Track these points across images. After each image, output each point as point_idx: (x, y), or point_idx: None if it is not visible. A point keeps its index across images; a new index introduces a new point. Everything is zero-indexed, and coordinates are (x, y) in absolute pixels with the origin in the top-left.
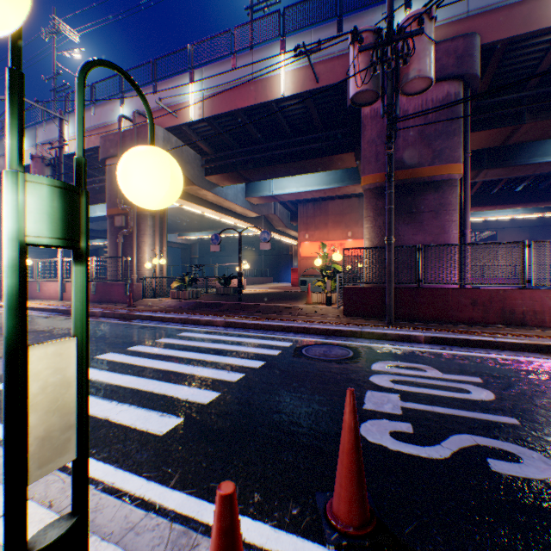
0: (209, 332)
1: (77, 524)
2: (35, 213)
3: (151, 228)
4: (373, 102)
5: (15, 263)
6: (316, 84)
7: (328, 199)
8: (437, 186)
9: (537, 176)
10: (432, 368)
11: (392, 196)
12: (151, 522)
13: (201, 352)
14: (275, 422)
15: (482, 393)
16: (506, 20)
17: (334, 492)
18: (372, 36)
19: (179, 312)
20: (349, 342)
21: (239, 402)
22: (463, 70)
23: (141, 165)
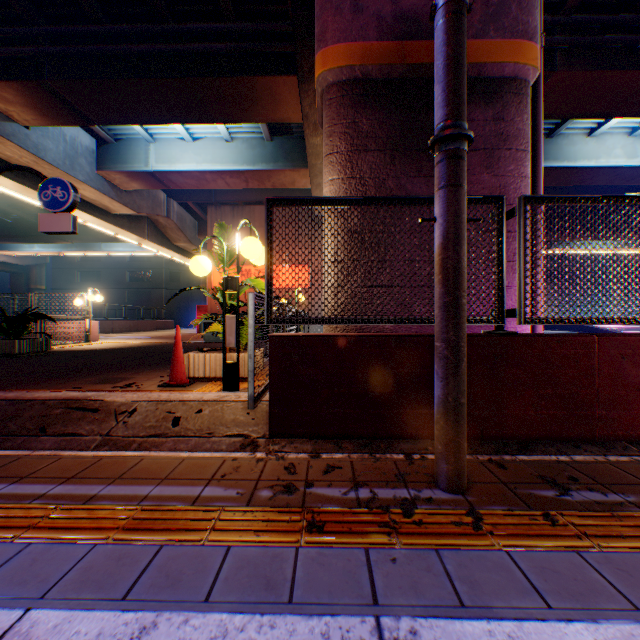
0: None
1: None
2: None
3: None
4: None
5: None
6: None
7: (255, 204)
8: (493, 90)
9: None
10: None
11: None
12: None
13: None
14: None
15: None
16: None
17: None
18: None
19: None
20: None
21: None
22: None
23: None
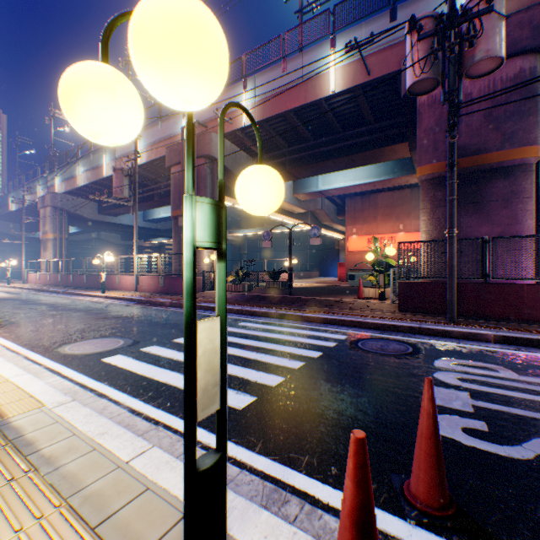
0: (265, 323)
1: (221, 458)
2: (201, 224)
3: None
4: (432, 89)
5: (191, 261)
6: (367, 77)
7: (377, 191)
8: (507, 172)
9: None
10: (505, 369)
11: (453, 186)
12: (245, 477)
13: (260, 341)
14: (341, 408)
15: None
16: None
17: (411, 473)
18: (431, 22)
19: (235, 303)
20: (406, 337)
21: (304, 387)
22: None
23: (257, 182)
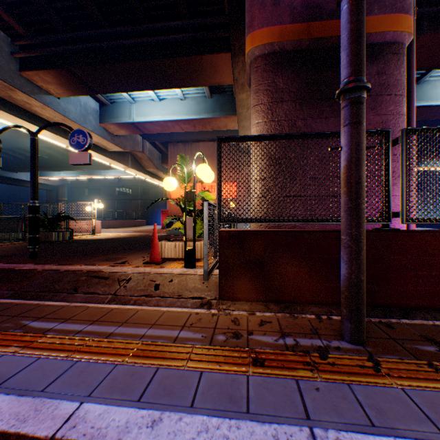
0: None
1: None
2: None
3: None
4: None
5: None
6: None
7: (199, 142)
8: (377, 52)
9: None
10: None
11: None
12: None
13: None
14: None
15: None
16: None
17: None
18: None
19: None
20: None
21: None
22: None
23: None
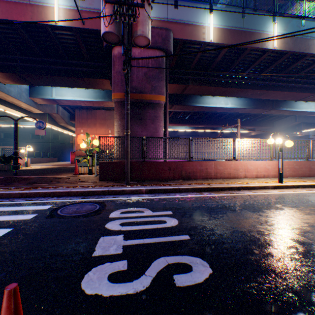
0: None
1: None
2: None
3: None
4: (117, 43)
5: None
6: (83, 25)
7: (97, 109)
8: (154, 106)
9: (194, 112)
10: (148, 209)
11: (129, 105)
12: None
13: None
14: None
15: (172, 221)
16: (183, 30)
17: None
18: None
19: None
20: (99, 198)
21: None
22: (166, 47)
23: None
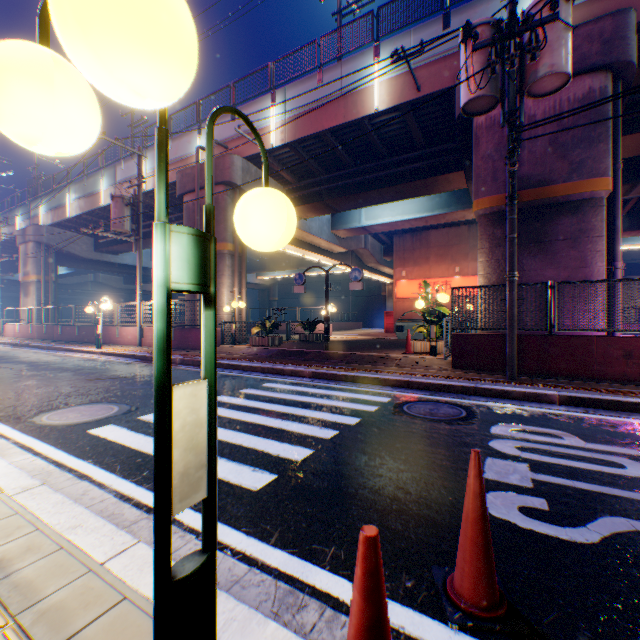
0: (295, 384)
1: (208, 561)
2: (178, 261)
3: (230, 268)
4: (490, 109)
5: (163, 308)
6: (416, 93)
7: (429, 228)
8: (575, 207)
9: None
10: (571, 435)
11: (514, 223)
12: (255, 577)
13: (288, 405)
14: (378, 486)
15: None
16: None
17: (455, 566)
18: (489, 30)
19: (260, 360)
20: (460, 399)
21: (336, 461)
22: (612, 57)
23: (260, 208)
